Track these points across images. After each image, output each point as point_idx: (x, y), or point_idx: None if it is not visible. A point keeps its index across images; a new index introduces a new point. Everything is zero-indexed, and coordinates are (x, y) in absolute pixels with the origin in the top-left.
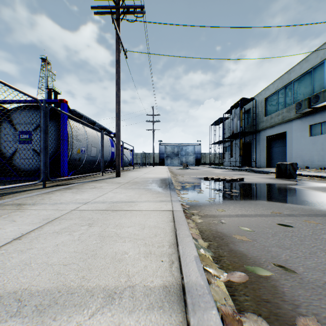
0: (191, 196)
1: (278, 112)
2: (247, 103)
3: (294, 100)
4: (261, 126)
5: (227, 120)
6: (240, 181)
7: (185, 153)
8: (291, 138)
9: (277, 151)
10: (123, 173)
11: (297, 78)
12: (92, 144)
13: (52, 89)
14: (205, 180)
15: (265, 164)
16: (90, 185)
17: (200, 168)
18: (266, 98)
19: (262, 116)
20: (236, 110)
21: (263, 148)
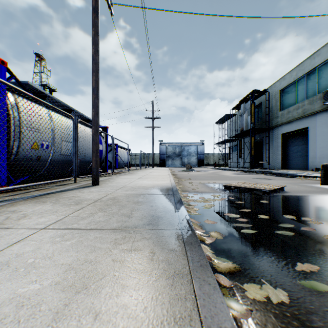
0: (235, 246)
1: (298, 105)
2: (258, 97)
3: (319, 90)
4: (274, 122)
5: (234, 118)
6: (280, 191)
7: (187, 153)
8: (315, 135)
9: (296, 150)
10: (109, 178)
11: (324, 63)
12: (63, 138)
13: (47, 86)
14: (226, 189)
15: (279, 165)
16: (10, 210)
17: (205, 169)
18: (281, 89)
19: (276, 111)
20: (246, 105)
21: (277, 148)
